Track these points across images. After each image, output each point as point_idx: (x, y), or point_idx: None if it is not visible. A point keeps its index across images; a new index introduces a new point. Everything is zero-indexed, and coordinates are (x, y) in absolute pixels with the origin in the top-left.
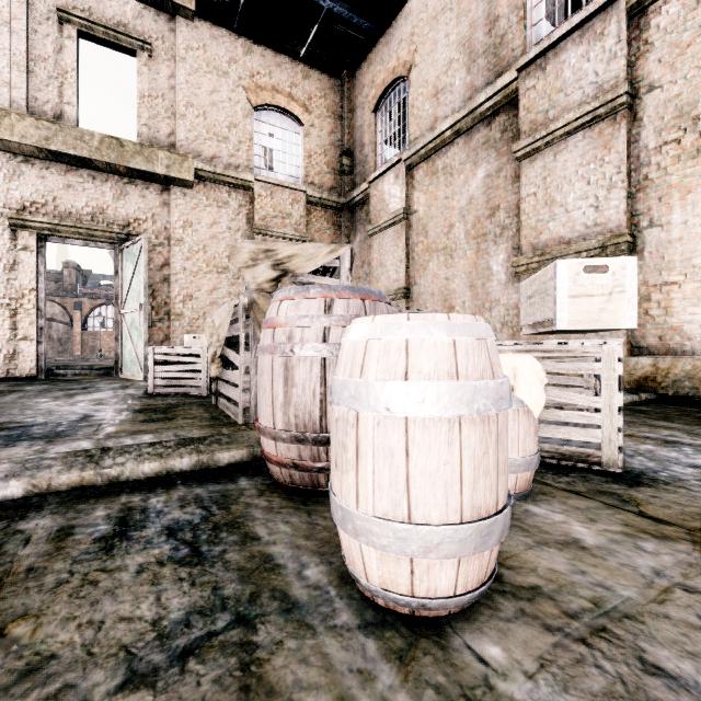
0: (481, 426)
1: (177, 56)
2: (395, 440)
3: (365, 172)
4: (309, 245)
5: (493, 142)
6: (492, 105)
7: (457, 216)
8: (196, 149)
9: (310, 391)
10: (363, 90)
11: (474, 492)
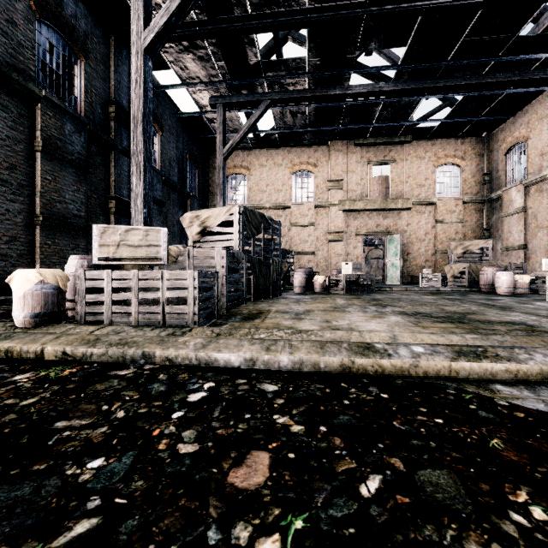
0: (509, 280)
1: (404, 159)
2: (501, 281)
3: (499, 184)
4: (476, 241)
5: None
6: None
7: None
8: (411, 193)
9: (490, 279)
10: (497, 142)
11: (508, 284)
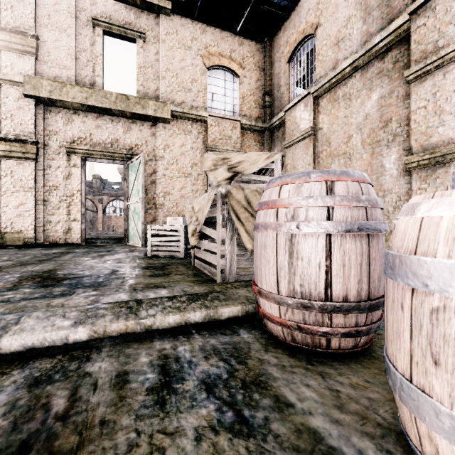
0: None
1: (160, 39)
2: None
3: (281, 105)
4: (252, 154)
5: (386, 72)
6: (385, 44)
7: (354, 129)
8: (172, 98)
9: (315, 264)
10: (279, 49)
11: None
